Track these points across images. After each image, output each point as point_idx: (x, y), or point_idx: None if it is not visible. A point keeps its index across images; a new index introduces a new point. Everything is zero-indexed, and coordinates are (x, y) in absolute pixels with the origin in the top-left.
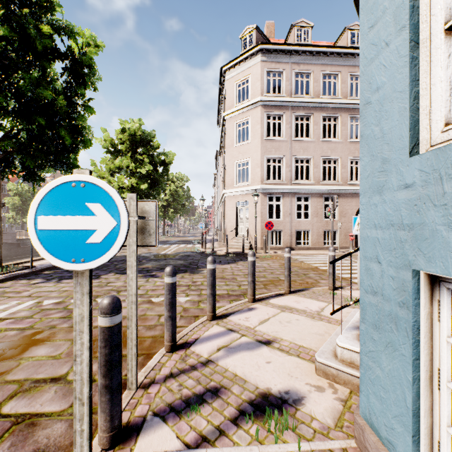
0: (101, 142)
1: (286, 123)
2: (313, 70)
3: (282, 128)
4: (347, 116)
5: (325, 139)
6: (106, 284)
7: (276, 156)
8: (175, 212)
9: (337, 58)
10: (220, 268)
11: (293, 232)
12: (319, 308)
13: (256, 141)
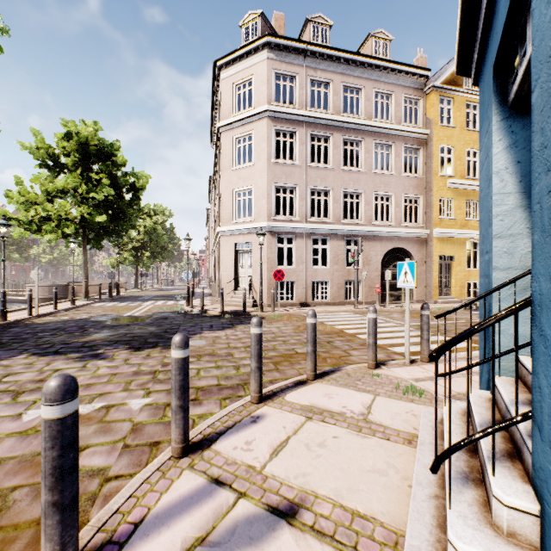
0: (30, 149)
1: (300, 143)
2: (332, 80)
3: (295, 150)
4: (372, 141)
5: (346, 167)
6: (0, 380)
7: (287, 185)
8: (153, 256)
9: (361, 69)
10: (210, 337)
11: (308, 284)
12: (364, 407)
13: (262, 164)
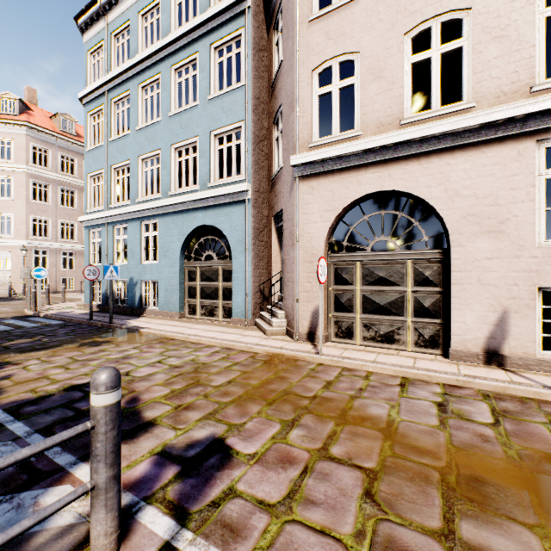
0: None
1: (53, 192)
2: (78, 157)
3: (49, 196)
4: None
5: None
6: None
7: (43, 217)
8: None
9: None
10: (4, 303)
11: (60, 280)
12: None
13: (21, 201)
